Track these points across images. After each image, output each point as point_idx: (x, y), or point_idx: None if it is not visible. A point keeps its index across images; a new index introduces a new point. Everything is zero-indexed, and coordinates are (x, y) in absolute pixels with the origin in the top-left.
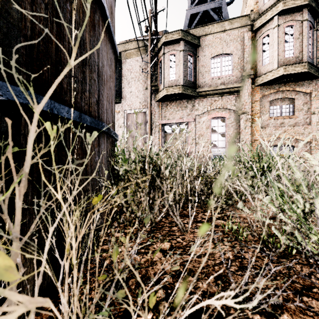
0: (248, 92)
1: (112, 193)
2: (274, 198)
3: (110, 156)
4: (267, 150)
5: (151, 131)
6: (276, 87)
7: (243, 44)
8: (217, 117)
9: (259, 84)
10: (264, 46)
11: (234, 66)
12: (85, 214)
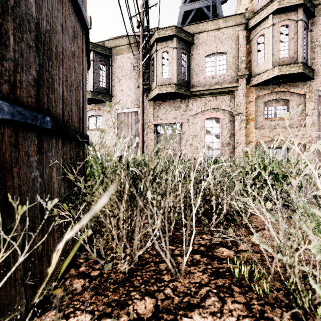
0: (243, 92)
1: (20, 260)
2: (309, 231)
3: (74, 165)
4: (278, 156)
5: (143, 131)
6: (271, 88)
7: (238, 43)
8: (211, 118)
9: (254, 84)
10: (259, 45)
11: (228, 65)
12: (3, 274)
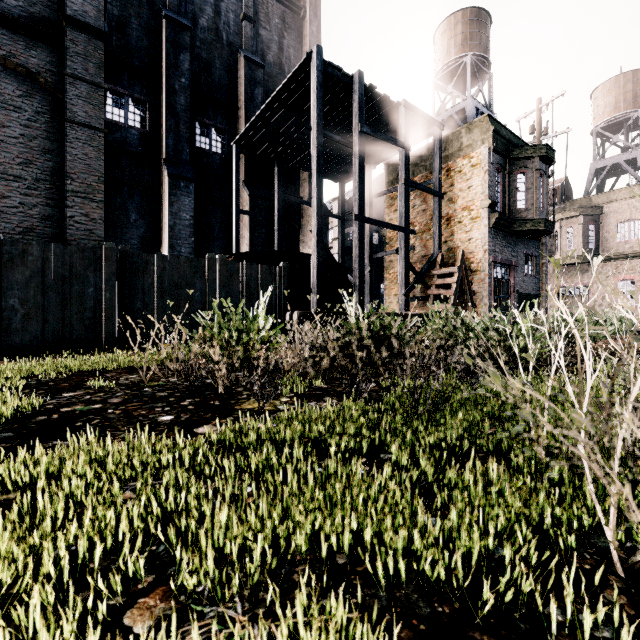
0: None
1: None
2: None
3: None
4: None
5: None
6: None
7: None
8: (624, 279)
9: None
10: None
11: None
12: None
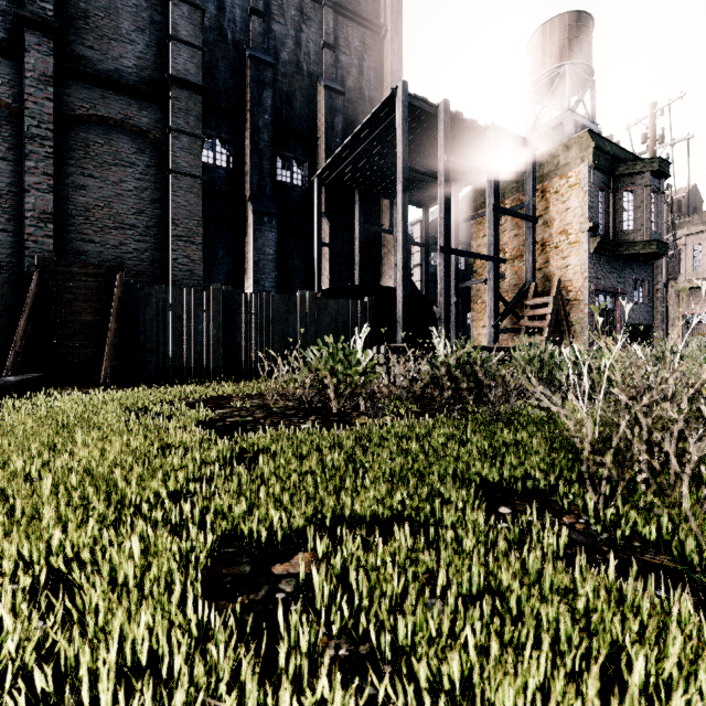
0: None
1: None
2: None
3: None
4: None
5: (667, 323)
6: None
7: None
8: None
9: None
10: None
11: None
12: None
